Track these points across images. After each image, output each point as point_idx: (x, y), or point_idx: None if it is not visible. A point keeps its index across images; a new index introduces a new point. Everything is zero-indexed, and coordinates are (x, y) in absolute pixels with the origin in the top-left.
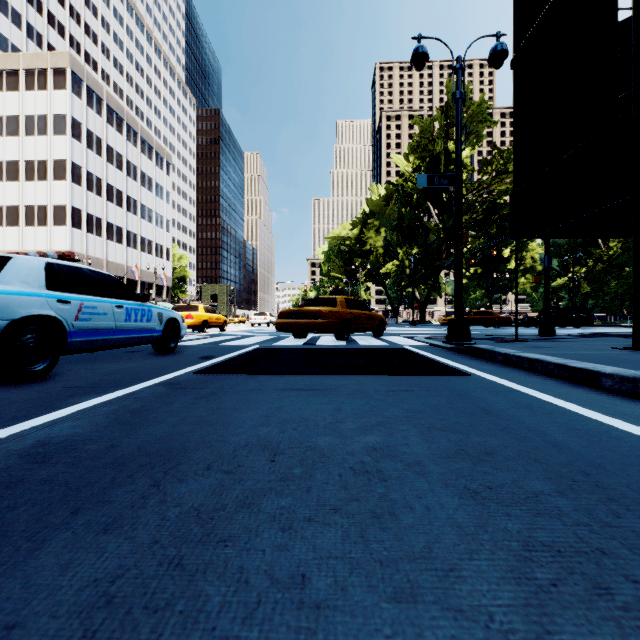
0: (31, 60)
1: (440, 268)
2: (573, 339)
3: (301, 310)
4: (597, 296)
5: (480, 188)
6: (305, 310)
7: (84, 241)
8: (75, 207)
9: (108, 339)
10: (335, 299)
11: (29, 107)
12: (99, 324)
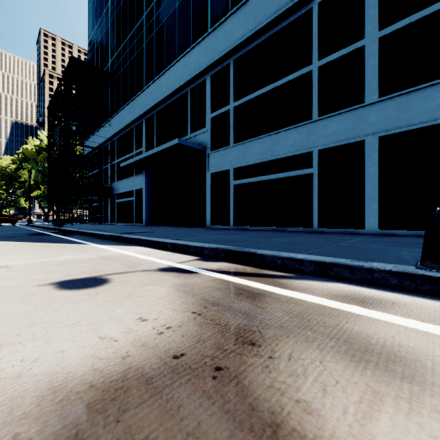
0: None
1: None
2: None
3: None
4: None
5: None
6: None
7: None
8: None
9: None
10: None
11: None
12: None
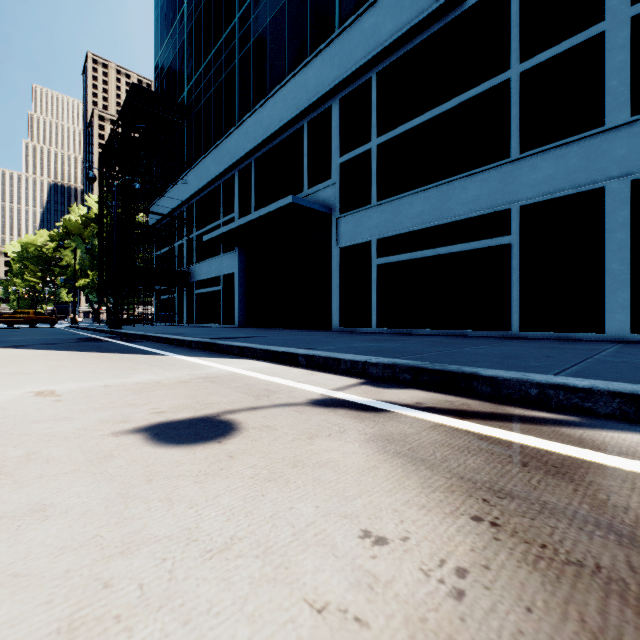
0: None
1: None
2: None
3: (14, 316)
4: None
5: None
6: (16, 316)
7: None
8: None
9: None
10: (29, 312)
11: None
12: None
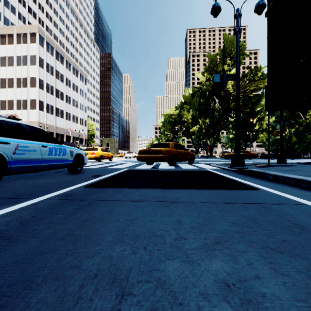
0: (19, 29)
1: (220, 129)
2: (300, 165)
3: (150, 149)
4: (300, 143)
5: (240, 89)
6: (152, 149)
7: (45, 117)
8: (40, 100)
9: (37, 165)
10: (168, 144)
11: (18, 52)
12: (30, 157)
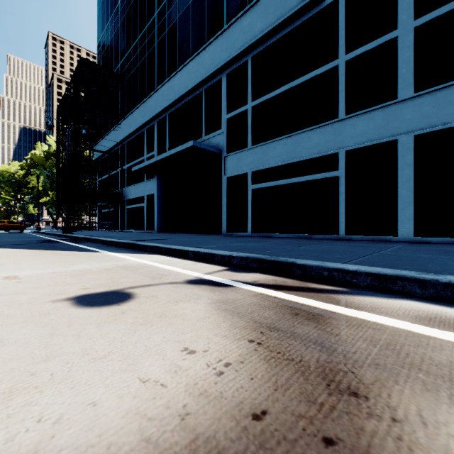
0: None
1: None
2: None
3: None
4: None
5: None
6: None
7: None
8: None
9: None
10: (4, 221)
11: None
12: None
